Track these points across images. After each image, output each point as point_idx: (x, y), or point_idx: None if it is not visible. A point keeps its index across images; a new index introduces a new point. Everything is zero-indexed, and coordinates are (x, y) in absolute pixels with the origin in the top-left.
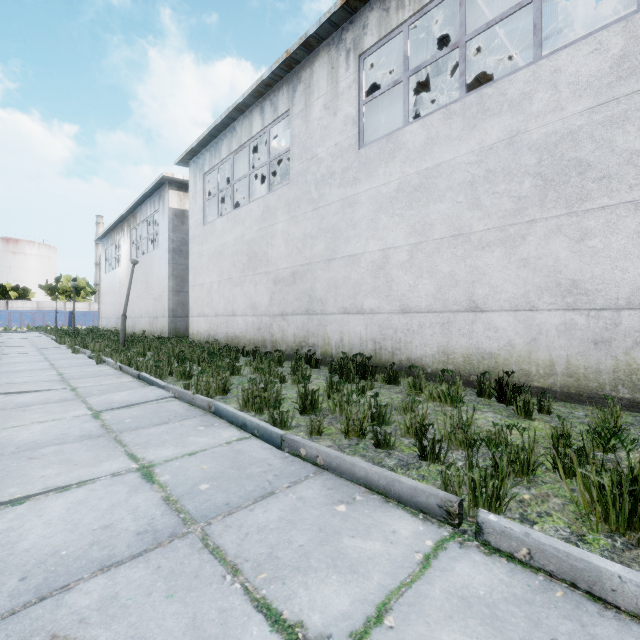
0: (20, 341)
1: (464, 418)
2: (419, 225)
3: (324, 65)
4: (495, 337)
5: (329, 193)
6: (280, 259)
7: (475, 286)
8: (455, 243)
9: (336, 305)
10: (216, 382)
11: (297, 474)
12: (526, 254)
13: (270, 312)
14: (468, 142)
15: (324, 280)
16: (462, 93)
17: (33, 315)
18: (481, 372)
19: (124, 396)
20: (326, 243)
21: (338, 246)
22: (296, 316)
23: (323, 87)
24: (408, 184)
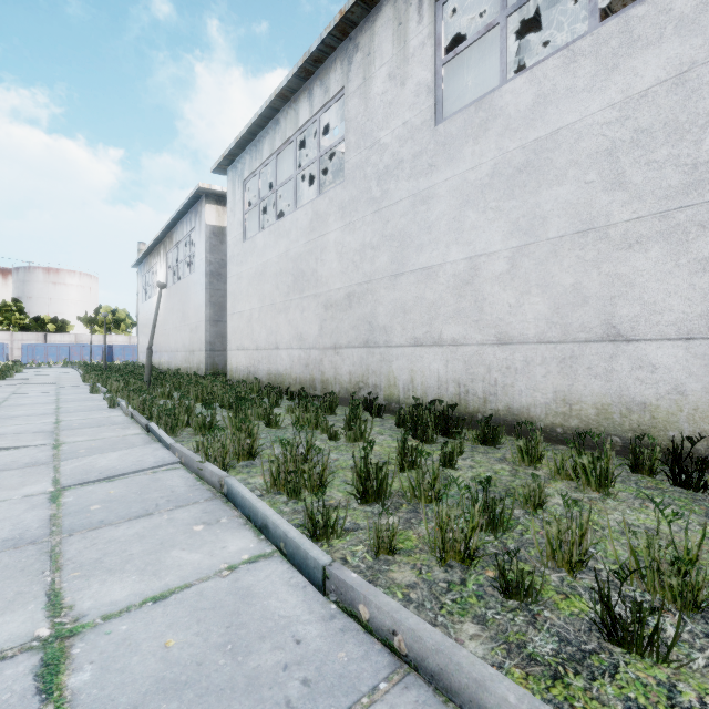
0: (46, 378)
1: (633, 518)
2: (525, 220)
3: (388, 22)
4: (651, 379)
5: (395, 188)
6: (332, 278)
7: (616, 304)
8: (582, 242)
9: (404, 334)
10: (238, 442)
11: (352, 680)
12: (708, 251)
13: (320, 344)
14: (604, 92)
15: (388, 302)
16: (593, 23)
17: (70, 349)
18: (626, 431)
19: (112, 460)
20: (391, 254)
21: (407, 257)
22: (352, 349)
23: (387, 51)
24: (508, 164)
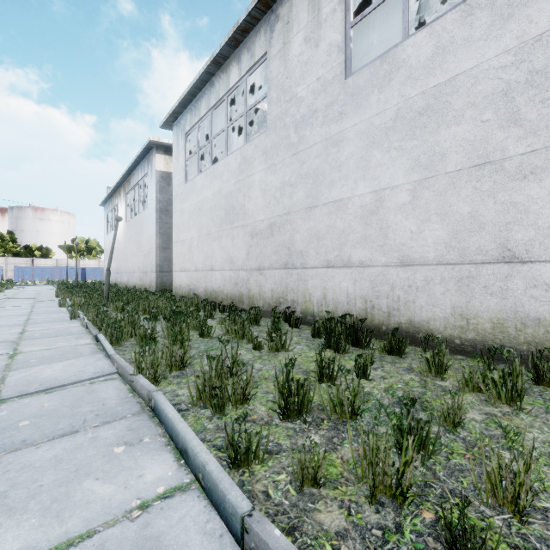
0: (29, 293)
1: None
2: (425, 157)
3: None
4: (545, 297)
5: (310, 134)
6: (257, 211)
7: (511, 229)
8: (479, 174)
9: (318, 258)
10: (170, 354)
11: None
12: None
13: (247, 266)
14: (500, 39)
15: (304, 230)
16: None
17: (52, 271)
18: (521, 344)
19: (56, 370)
20: (307, 190)
21: (320, 192)
22: (274, 270)
23: (303, 19)
24: (409, 109)
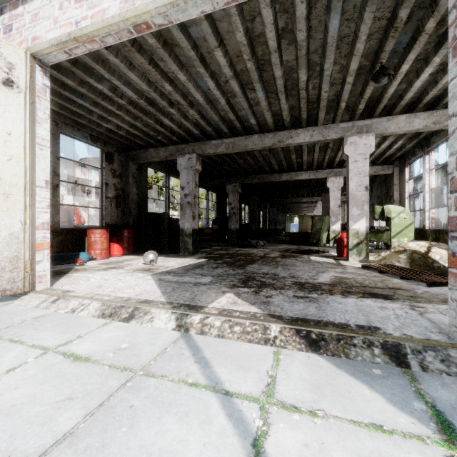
0: None
1: None
2: None
3: None
4: None
5: None
6: None
7: None
8: None
9: None
10: None
11: None
12: None
13: None
14: None
15: None
16: None
17: None
18: None
19: None
20: None
21: None
22: None
23: None
24: None
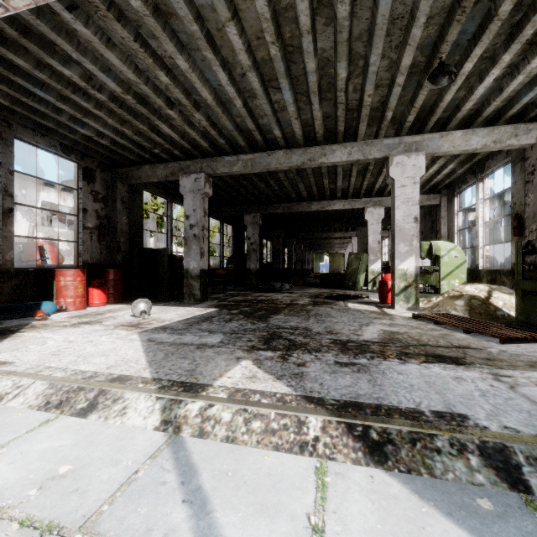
0: None
1: None
2: None
3: None
4: None
5: None
6: None
7: None
8: None
9: None
10: None
11: None
12: None
13: None
14: None
15: None
16: None
17: None
18: None
19: None
20: None
21: None
22: None
23: None
24: None
